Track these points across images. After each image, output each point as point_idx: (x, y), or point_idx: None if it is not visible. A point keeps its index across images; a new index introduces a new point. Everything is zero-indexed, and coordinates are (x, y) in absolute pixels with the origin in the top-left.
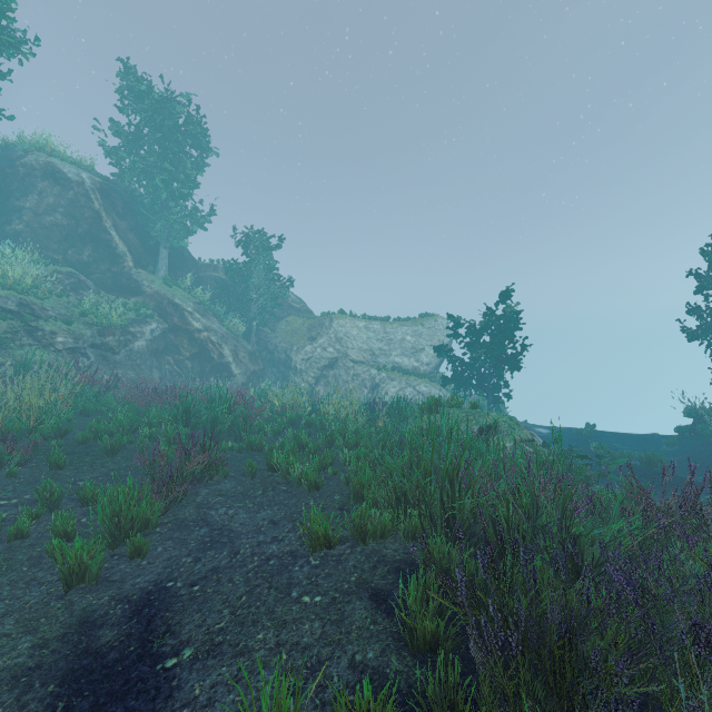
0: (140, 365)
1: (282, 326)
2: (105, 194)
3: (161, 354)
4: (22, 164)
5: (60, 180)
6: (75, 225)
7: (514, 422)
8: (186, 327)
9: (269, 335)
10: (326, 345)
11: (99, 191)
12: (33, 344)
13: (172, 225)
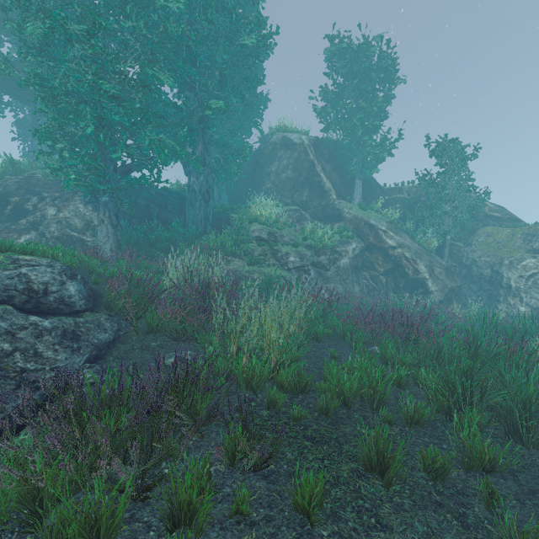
0: (344, 280)
1: (479, 238)
2: (316, 147)
3: (359, 270)
4: (270, 143)
5: (290, 146)
6: (298, 175)
7: None
8: (380, 245)
9: (463, 249)
10: None
11: (312, 146)
12: (275, 263)
13: (366, 157)
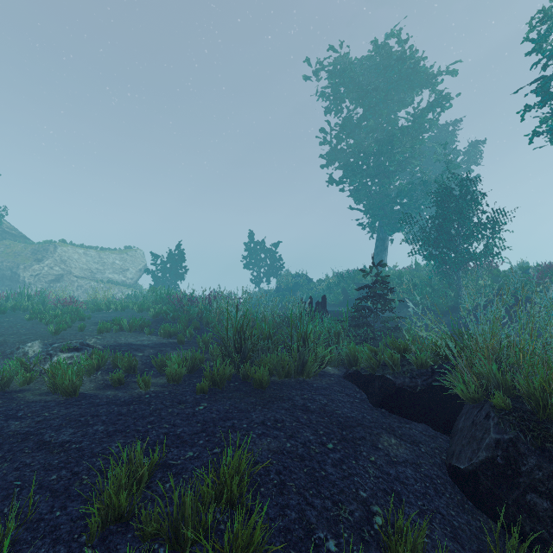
0: None
1: (0, 248)
2: None
3: None
4: None
5: None
6: None
7: None
8: None
9: None
10: (53, 265)
11: None
12: None
13: None
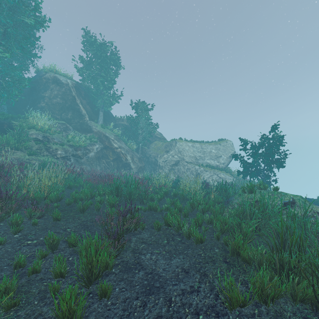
0: (92, 164)
1: (152, 146)
2: (77, 88)
3: (100, 159)
4: (44, 77)
5: (59, 84)
6: (65, 102)
7: (305, 199)
8: (111, 146)
9: (147, 150)
10: (174, 154)
11: (74, 87)
12: (48, 154)
13: (105, 101)
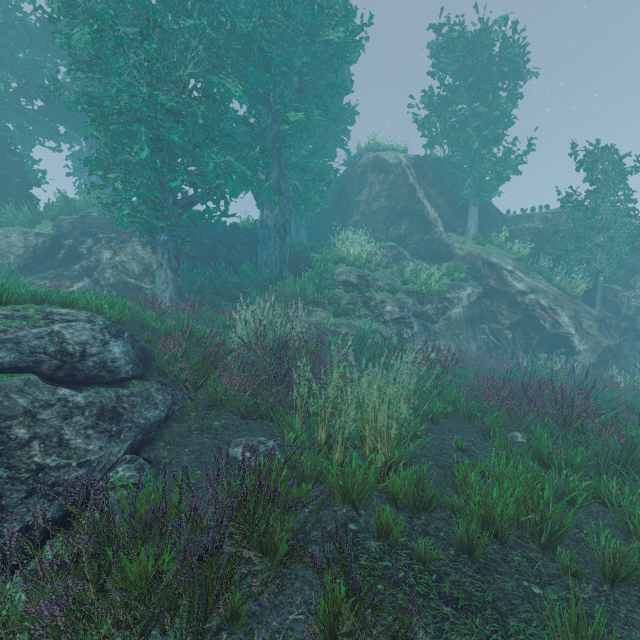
0: (457, 335)
1: None
2: (417, 167)
3: (475, 322)
4: (359, 165)
5: (383, 168)
6: (394, 204)
7: None
8: (504, 290)
9: (621, 294)
10: None
11: (413, 166)
12: (368, 314)
13: (483, 176)
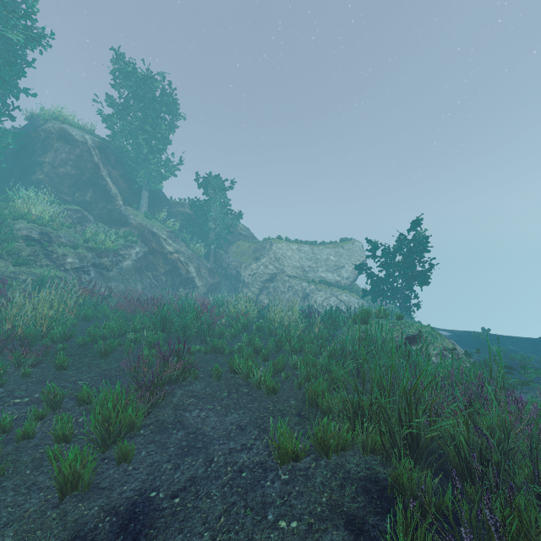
0: (128, 279)
1: (233, 249)
2: (102, 150)
3: (143, 270)
4: (43, 129)
5: (70, 141)
6: (80, 174)
7: (436, 332)
8: (161, 250)
9: (223, 256)
10: (267, 263)
11: (98, 149)
12: (50, 264)
13: (151, 172)
